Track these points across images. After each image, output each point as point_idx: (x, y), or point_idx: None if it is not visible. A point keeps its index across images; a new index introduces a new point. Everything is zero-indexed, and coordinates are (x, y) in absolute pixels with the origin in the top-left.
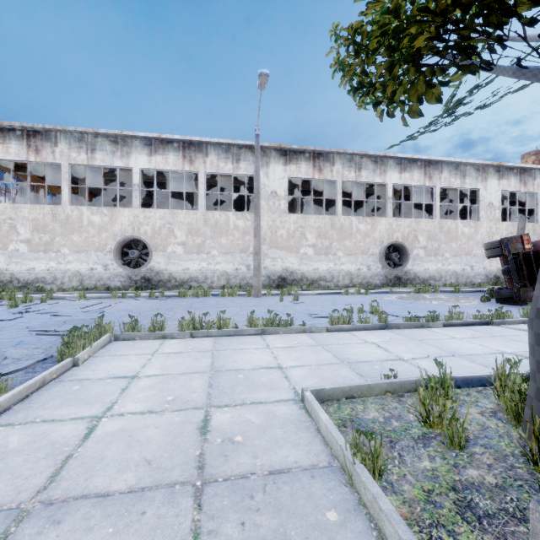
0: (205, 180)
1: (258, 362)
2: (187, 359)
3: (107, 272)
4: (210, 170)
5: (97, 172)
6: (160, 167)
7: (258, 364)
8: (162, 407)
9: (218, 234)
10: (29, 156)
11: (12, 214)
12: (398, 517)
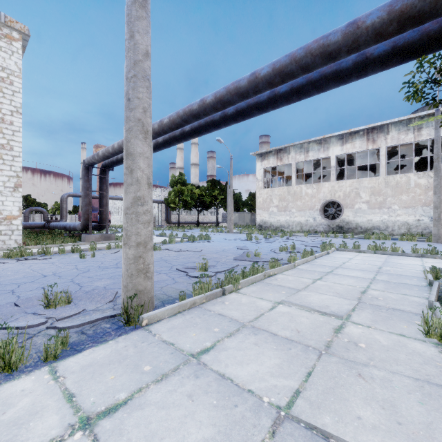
0: (386, 152)
1: (411, 263)
2: (373, 258)
3: (315, 222)
4: (390, 143)
5: (308, 162)
6: (349, 151)
7: (410, 263)
8: (364, 264)
9: (398, 193)
10: (277, 163)
11: (270, 193)
12: (431, 277)
